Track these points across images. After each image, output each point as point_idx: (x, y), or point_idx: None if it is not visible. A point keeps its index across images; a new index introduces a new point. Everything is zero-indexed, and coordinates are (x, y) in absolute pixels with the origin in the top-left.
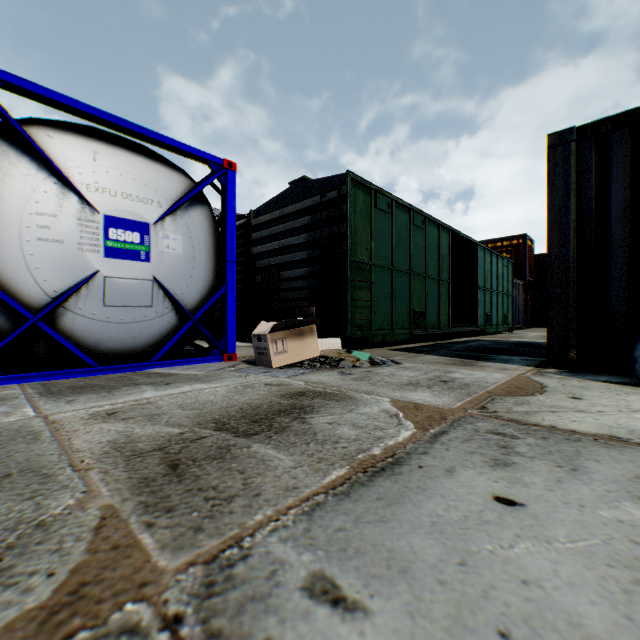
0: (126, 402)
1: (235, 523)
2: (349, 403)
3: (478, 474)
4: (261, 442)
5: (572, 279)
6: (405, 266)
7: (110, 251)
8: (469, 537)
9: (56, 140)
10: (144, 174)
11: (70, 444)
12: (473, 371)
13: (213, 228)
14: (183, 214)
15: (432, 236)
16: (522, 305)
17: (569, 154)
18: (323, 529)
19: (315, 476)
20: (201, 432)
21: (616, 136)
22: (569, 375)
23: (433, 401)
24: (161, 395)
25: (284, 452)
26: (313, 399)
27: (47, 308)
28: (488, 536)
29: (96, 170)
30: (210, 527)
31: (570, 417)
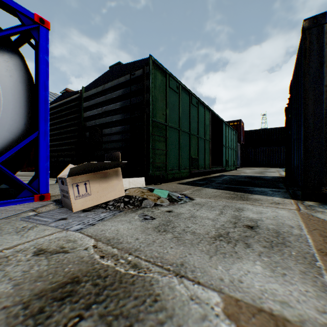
0: None
1: None
2: None
3: None
4: None
5: (325, 131)
6: (187, 129)
7: None
8: None
9: None
10: None
11: None
12: (257, 207)
13: (26, 78)
14: None
15: (201, 112)
16: (239, 156)
17: (323, 33)
18: None
19: None
20: None
21: None
22: None
23: (292, 300)
24: None
25: None
26: (80, 319)
27: None
28: None
29: None
30: None
31: None
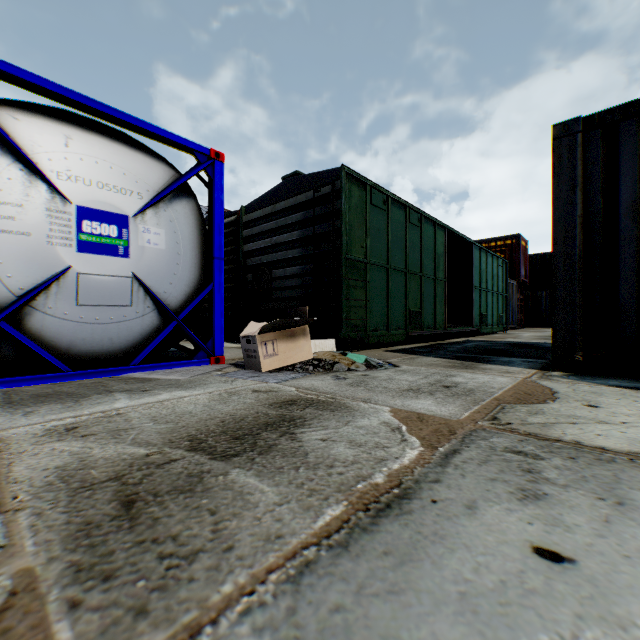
0: (92, 414)
1: (193, 599)
2: (345, 414)
3: (506, 511)
4: (241, 467)
5: (578, 277)
6: (401, 265)
7: (84, 245)
8: (514, 620)
9: (22, 122)
10: (123, 163)
11: (8, 472)
12: (475, 374)
13: (199, 222)
14: (166, 207)
15: (428, 234)
16: (516, 305)
17: (575, 146)
18: (314, 608)
19: (305, 517)
20: (171, 453)
21: (625, 126)
22: (577, 379)
23: (438, 410)
24: (134, 405)
25: (268, 481)
26: (305, 409)
27: (11, 307)
28: (539, 618)
29: (68, 157)
30: (158, 607)
31: (593, 430)
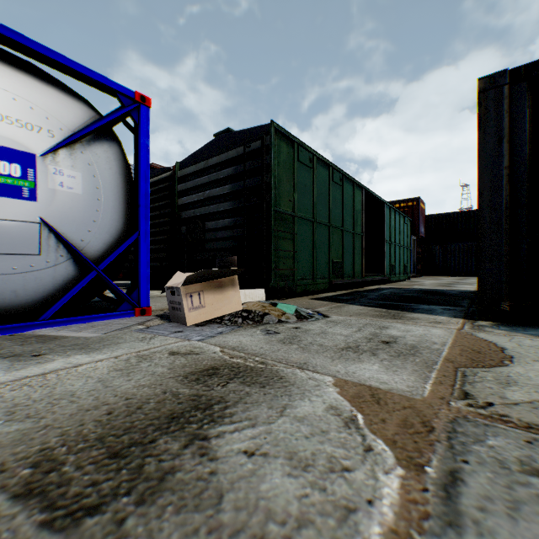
0: None
1: None
2: (279, 391)
3: None
4: None
5: (505, 228)
6: (325, 219)
7: None
8: None
9: None
10: (30, 96)
11: None
12: (408, 326)
13: (124, 169)
14: (84, 149)
15: (348, 193)
16: (416, 257)
17: (502, 98)
18: None
19: None
20: None
21: None
22: (509, 329)
23: (392, 382)
24: (5, 381)
25: None
26: (228, 383)
27: None
28: None
29: None
30: None
31: None
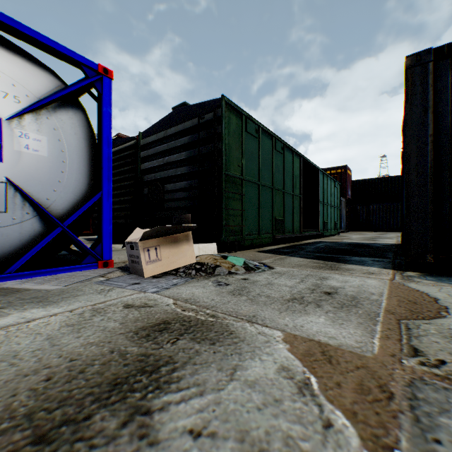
0: None
1: None
2: (229, 348)
3: None
4: None
5: (430, 189)
6: (269, 182)
7: None
8: None
9: None
10: None
11: None
12: (345, 276)
13: (88, 134)
14: (50, 115)
15: (288, 160)
16: (344, 215)
17: (427, 73)
18: None
19: None
20: None
21: None
22: (436, 280)
23: (340, 336)
24: None
25: None
26: (178, 339)
27: None
28: None
29: None
30: None
31: None
